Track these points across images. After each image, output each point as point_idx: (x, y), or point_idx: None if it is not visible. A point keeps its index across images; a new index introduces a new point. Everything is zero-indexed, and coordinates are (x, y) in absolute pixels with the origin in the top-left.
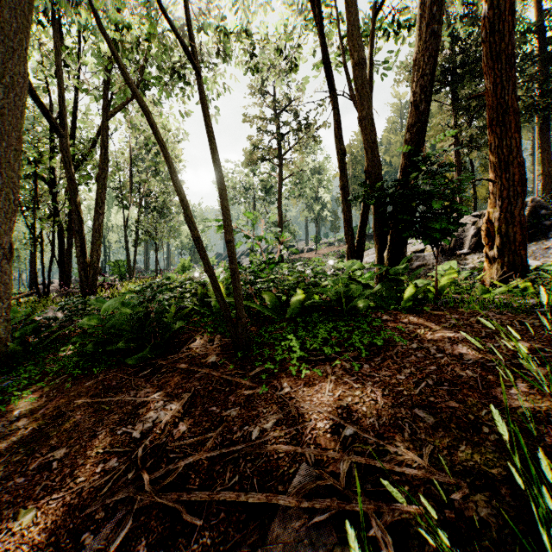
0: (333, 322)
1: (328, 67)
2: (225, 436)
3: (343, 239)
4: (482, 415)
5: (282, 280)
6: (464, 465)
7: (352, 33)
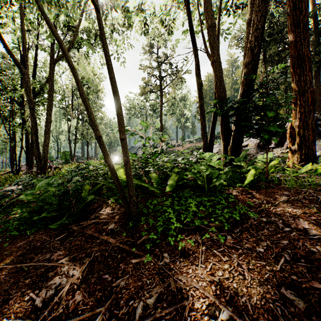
0: (199, 197)
1: (191, 31)
2: (112, 311)
3: (198, 139)
4: None
5: (162, 165)
6: None
7: (207, 7)
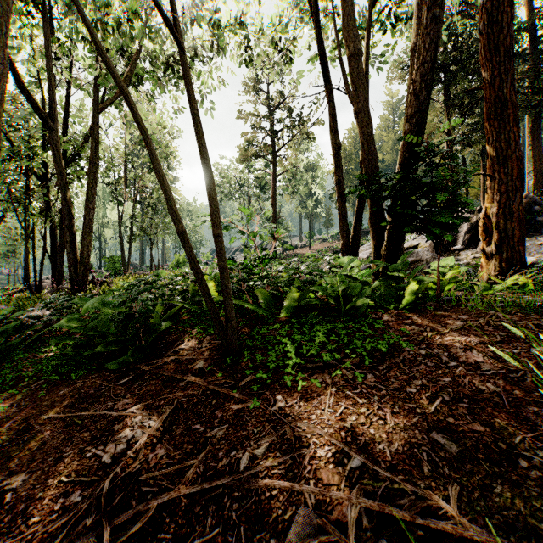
0: (331, 323)
1: (322, 60)
2: (208, 464)
3: (336, 235)
4: (515, 443)
5: (276, 277)
6: (504, 514)
7: (348, 23)
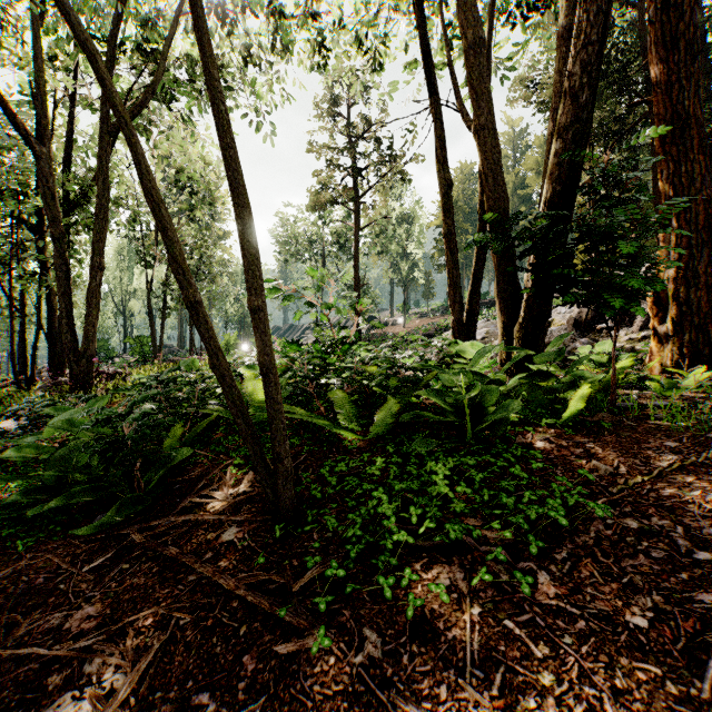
0: (452, 454)
1: (426, 61)
2: None
3: (439, 308)
4: None
5: (360, 372)
6: None
7: (464, 1)
